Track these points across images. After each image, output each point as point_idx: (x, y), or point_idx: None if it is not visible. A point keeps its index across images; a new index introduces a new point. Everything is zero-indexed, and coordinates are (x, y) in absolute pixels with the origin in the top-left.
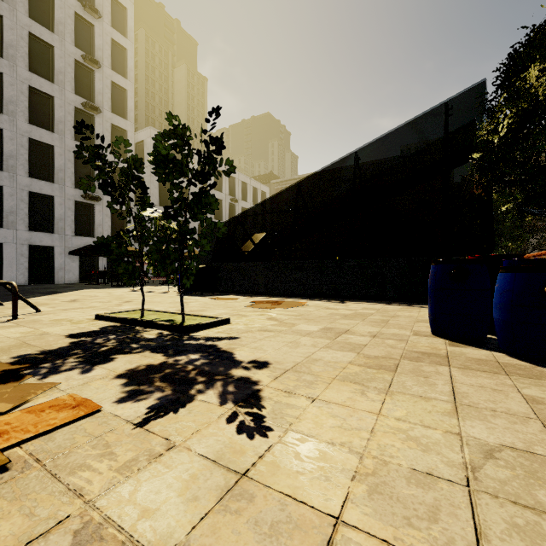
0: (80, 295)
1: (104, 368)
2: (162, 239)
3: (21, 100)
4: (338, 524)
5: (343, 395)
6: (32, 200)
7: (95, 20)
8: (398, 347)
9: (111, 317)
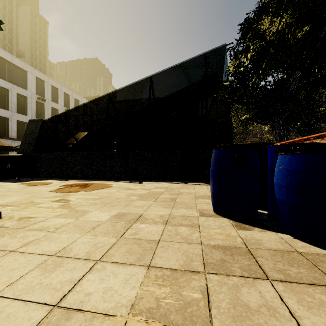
0: None
1: None
2: None
3: None
4: None
5: None
6: None
7: None
8: (194, 240)
9: None
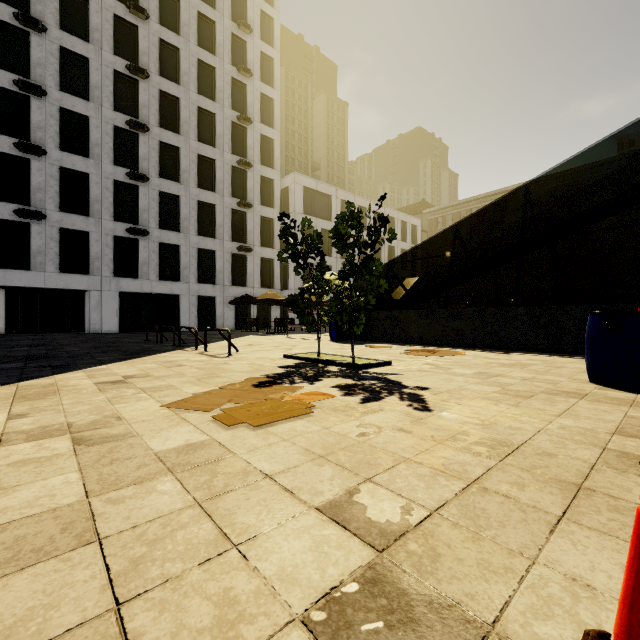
0: (250, 341)
1: (321, 383)
2: (337, 296)
3: (192, 168)
4: (465, 431)
5: (481, 404)
6: (200, 255)
7: (248, 79)
8: (543, 387)
9: (296, 357)
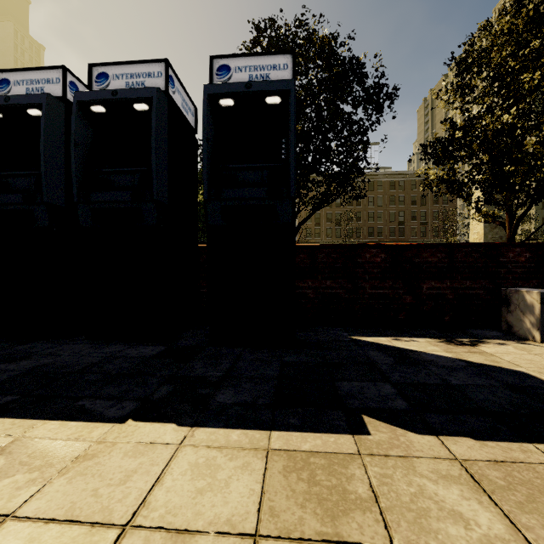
0: None
1: None
2: None
3: None
4: None
5: None
6: None
7: None
8: None
9: None
